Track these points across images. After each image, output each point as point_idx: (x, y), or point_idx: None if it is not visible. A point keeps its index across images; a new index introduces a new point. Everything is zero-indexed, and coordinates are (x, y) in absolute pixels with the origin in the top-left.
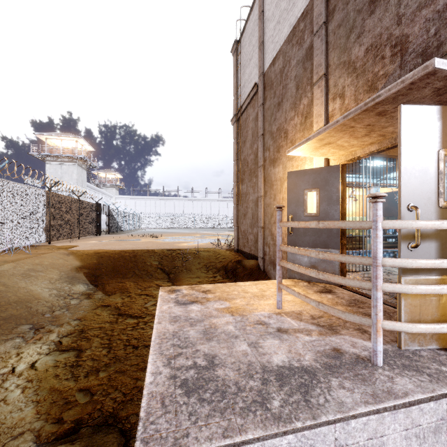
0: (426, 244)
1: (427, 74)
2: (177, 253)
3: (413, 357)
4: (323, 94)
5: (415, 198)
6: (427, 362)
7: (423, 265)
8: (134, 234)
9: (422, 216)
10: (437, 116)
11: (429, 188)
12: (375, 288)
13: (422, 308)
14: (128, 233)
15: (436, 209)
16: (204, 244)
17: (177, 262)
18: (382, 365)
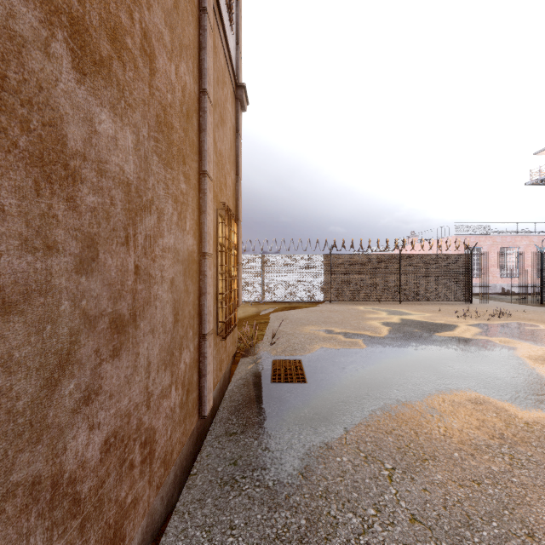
0: None
1: None
2: None
3: None
4: None
5: None
6: None
7: None
8: None
9: None
10: None
11: None
12: None
13: None
14: None
15: None
16: (307, 335)
17: None
18: None
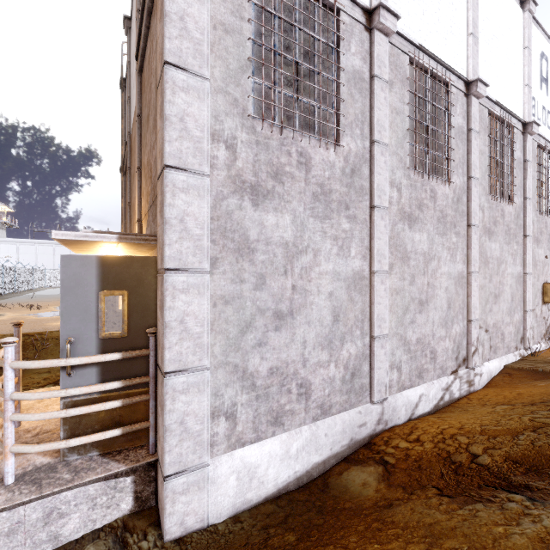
0: (87, 370)
1: (58, 239)
2: (33, 340)
3: (59, 468)
4: (137, 187)
5: (76, 333)
6: (64, 471)
7: (42, 397)
8: (12, 301)
9: (83, 347)
10: (98, 264)
11: (90, 323)
12: (4, 419)
13: (82, 423)
14: (3, 300)
15: (97, 340)
16: None
17: (28, 352)
18: (11, 483)
